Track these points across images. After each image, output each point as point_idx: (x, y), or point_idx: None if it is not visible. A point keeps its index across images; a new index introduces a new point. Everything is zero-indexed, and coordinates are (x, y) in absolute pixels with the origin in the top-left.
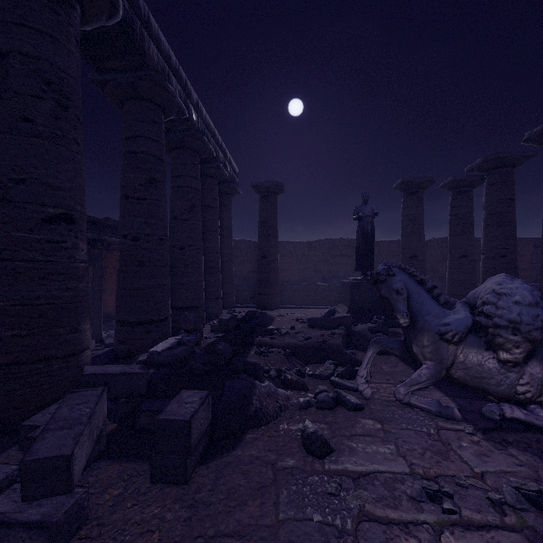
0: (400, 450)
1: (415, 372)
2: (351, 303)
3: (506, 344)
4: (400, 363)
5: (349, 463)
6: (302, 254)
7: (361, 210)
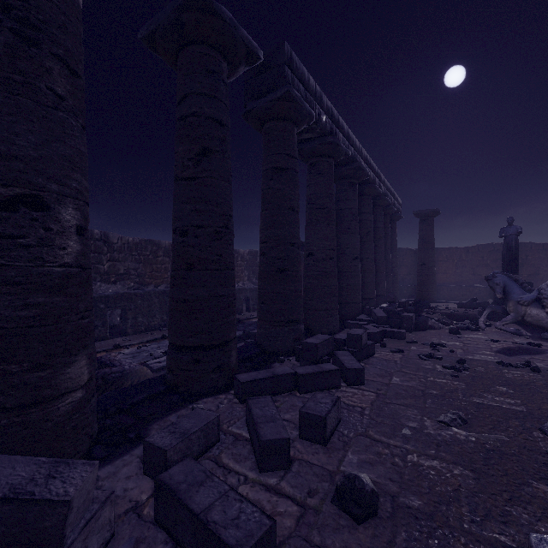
0: (488, 337)
1: (522, 328)
2: (495, 297)
3: (547, 305)
4: (515, 326)
5: (466, 336)
6: (458, 258)
7: (505, 231)
